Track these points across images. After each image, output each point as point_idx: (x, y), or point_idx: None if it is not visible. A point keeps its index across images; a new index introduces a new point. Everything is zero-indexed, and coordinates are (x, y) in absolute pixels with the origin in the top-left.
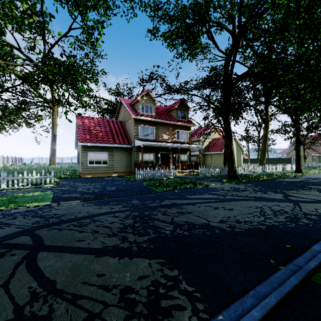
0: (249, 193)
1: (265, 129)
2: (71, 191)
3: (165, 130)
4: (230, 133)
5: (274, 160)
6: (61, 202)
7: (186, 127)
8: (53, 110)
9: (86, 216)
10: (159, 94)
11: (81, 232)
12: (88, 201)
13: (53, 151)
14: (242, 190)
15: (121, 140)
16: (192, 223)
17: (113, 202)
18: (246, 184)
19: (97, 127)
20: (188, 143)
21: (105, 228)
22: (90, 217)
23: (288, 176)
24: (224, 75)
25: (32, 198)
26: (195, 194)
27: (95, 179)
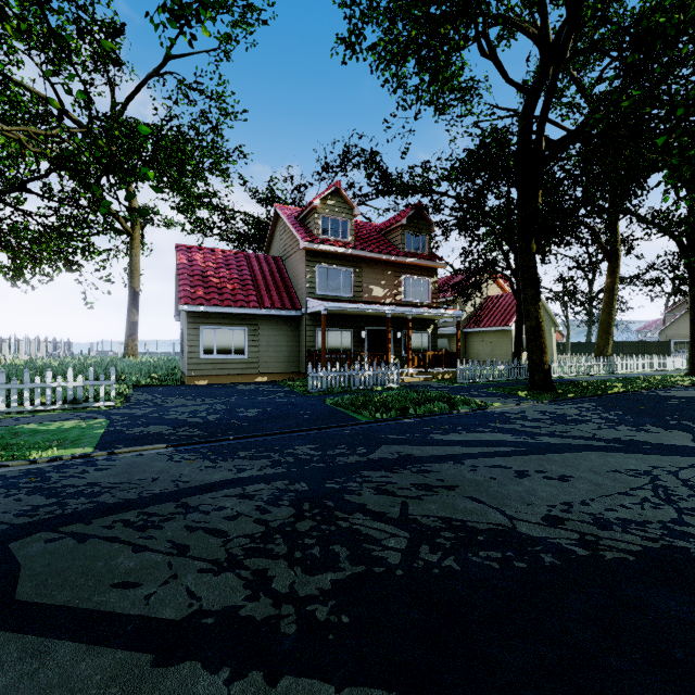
0: (596, 430)
1: (611, 274)
2: (151, 420)
3: (378, 277)
4: (536, 279)
5: (629, 347)
6: (120, 448)
7: (427, 270)
8: (132, 238)
9: (168, 492)
10: (364, 195)
11: (136, 552)
12: (185, 447)
13: (132, 327)
14: (575, 421)
15: (275, 299)
16: (465, 524)
17: (247, 451)
18: (578, 405)
19: (221, 270)
20: (431, 306)
21: (209, 539)
22: (177, 496)
23: (676, 385)
24: (522, 141)
25: (53, 436)
26: (457, 431)
27: (214, 389)
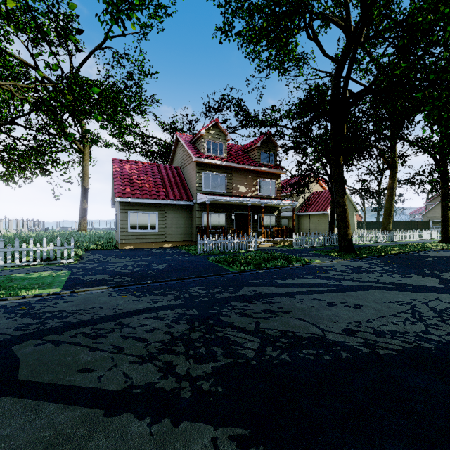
0: (379, 277)
1: (391, 178)
2: (97, 271)
3: (242, 179)
4: (343, 181)
5: (403, 225)
6: (78, 289)
7: (274, 175)
8: (83, 154)
9: (110, 316)
10: (233, 127)
11: (91, 351)
12: (119, 288)
13: (83, 212)
14: (367, 271)
15: (176, 194)
16: (294, 334)
17: (159, 290)
18: (369, 261)
19: (141, 175)
20: (277, 198)
21: (136, 343)
22: (115, 318)
23: (432, 249)
24: (334, 93)
25: (35, 281)
26: (292, 278)
27: (137, 251)
